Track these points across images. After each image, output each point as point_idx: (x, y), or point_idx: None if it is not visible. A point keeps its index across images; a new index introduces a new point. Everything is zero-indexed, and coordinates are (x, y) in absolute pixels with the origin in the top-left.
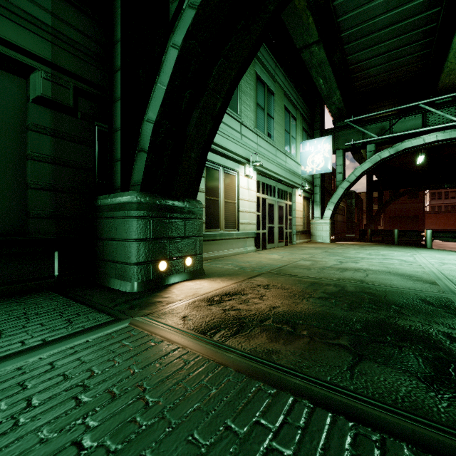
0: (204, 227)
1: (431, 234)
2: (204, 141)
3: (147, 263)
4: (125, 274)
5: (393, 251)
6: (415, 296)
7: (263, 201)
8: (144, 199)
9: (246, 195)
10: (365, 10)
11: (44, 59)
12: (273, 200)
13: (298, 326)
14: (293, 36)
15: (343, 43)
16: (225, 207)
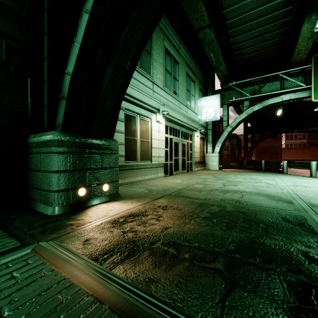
0: (123, 160)
1: (287, 164)
2: (118, 92)
3: (67, 191)
4: (48, 200)
5: (261, 176)
6: (278, 214)
7: (170, 140)
8: (65, 138)
9: (157, 136)
10: (242, 5)
11: None
12: (178, 139)
13: (182, 248)
14: (191, 20)
15: (227, 29)
16: (141, 144)
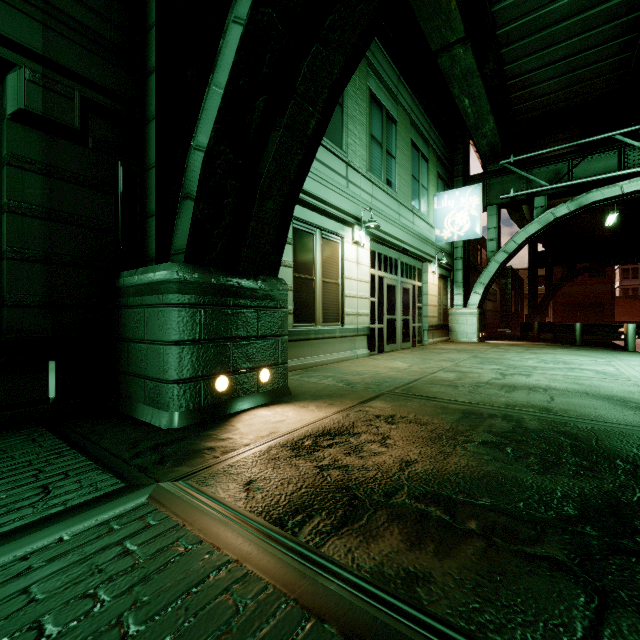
0: (291, 320)
1: (634, 331)
2: (290, 183)
3: (195, 381)
4: (160, 398)
5: (579, 357)
6: None
7: (379, 281)
8: (191, 276)
9: (354, 272)
10: None
11: (30, 50)
12: (395, 280)
13: (458, 508)
14: (425, 32)
15: (499, 46)
16: (323, 290)
